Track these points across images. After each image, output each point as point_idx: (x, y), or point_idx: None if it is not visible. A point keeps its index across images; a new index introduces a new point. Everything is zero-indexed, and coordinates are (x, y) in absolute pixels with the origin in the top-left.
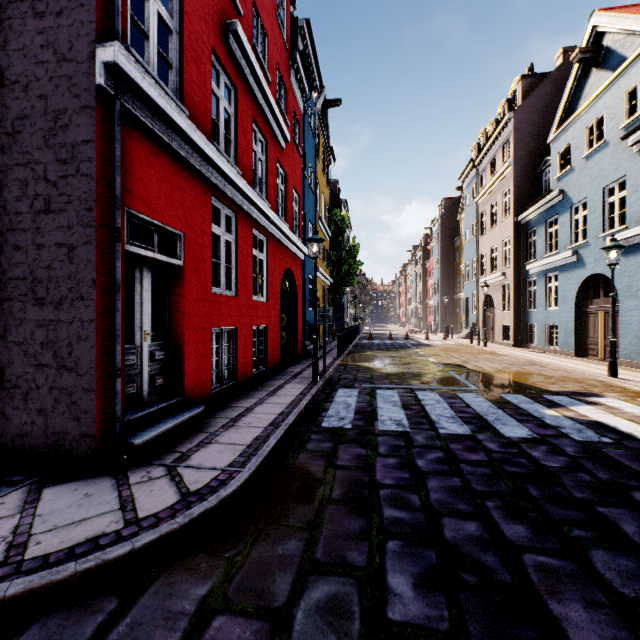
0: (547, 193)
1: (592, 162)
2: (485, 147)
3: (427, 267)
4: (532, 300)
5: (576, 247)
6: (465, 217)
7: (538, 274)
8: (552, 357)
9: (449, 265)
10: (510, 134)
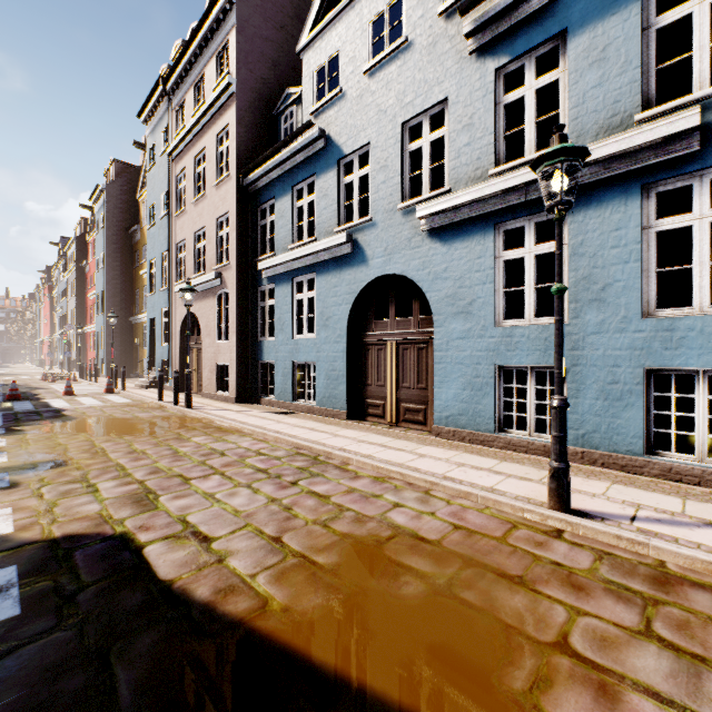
0: (302, 129)
1: (382, 79)
2: (186, 56)
3: (87, 272)
4: (267, 322)
5: (351, 229)
6: (150, 183)
7: (279, 278)
8: (323, 427)
9: (124, 269)
10: (231, 32)
